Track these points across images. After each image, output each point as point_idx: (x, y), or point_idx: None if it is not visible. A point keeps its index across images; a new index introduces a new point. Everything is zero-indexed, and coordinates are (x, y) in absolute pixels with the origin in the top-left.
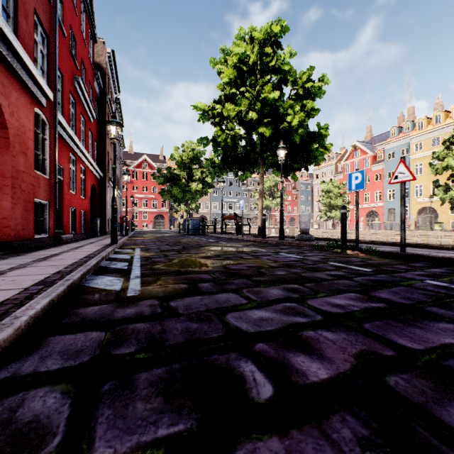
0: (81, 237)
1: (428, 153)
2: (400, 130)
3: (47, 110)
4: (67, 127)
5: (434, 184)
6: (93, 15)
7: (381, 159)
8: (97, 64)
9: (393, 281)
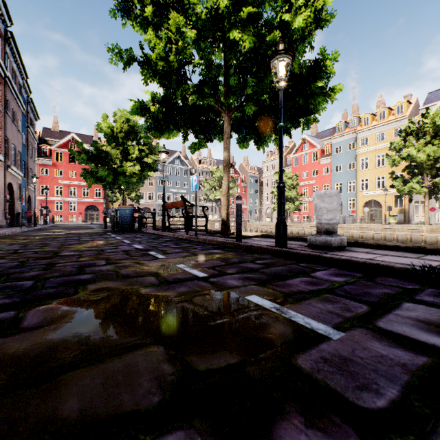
0: None
1: (374, 148)
2: (346, 125)
3: None
4: None
5: (390, 176)
6: None
7: (329, 153)
8: None
9: None
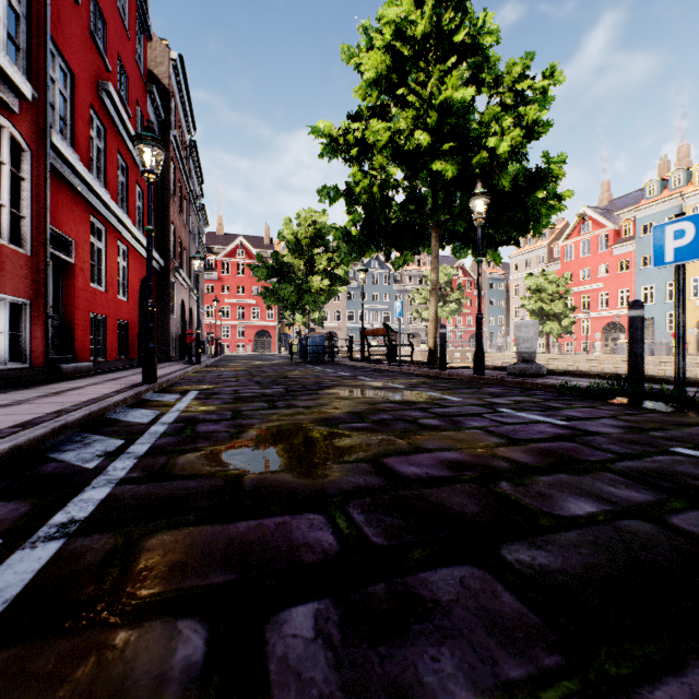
0: (115, 368)
1: None
2: (664, 185)
3: (24, 121)
4: (77, 164)
5: None
6: None
7: (630, 235)
8: (155, 78)
9: None
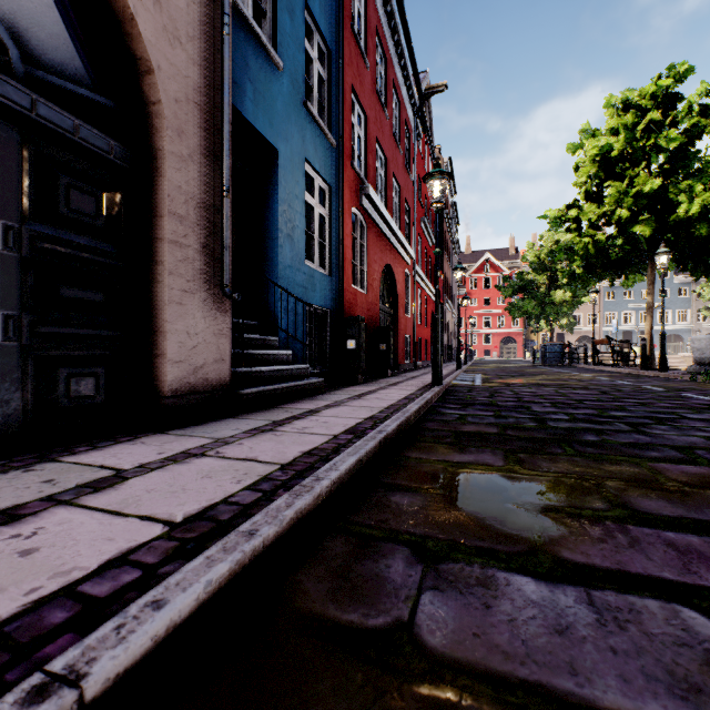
0: (425, 365)
1: None
2: None
3: (409, 266)
4: (418, 270)
5: None
6: (432, 138)
7: None
8: None
9: (649, 392)
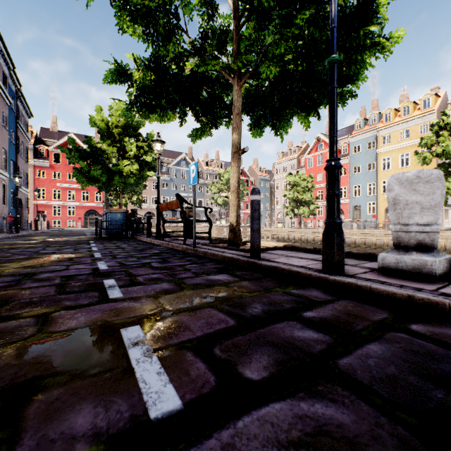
0: None
1: (397, 146)
2: (365, 122)
3: None
4: None
5: None
6: None
7: (347, 152)
8: None
9: None
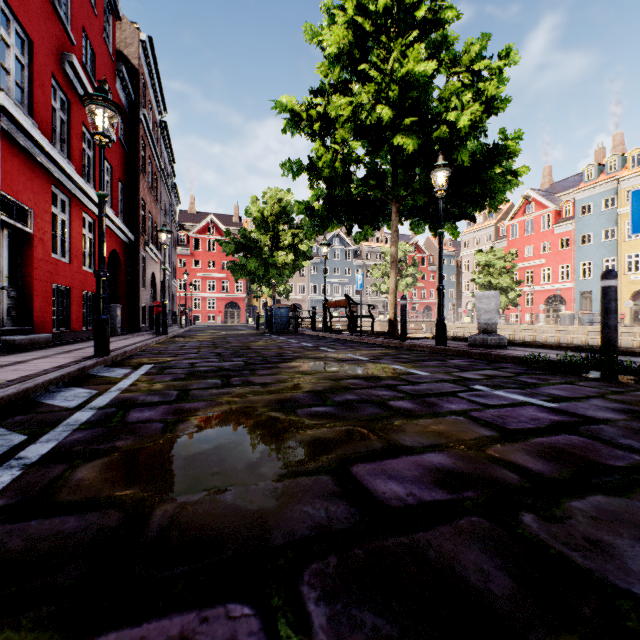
0: (79, 339)
1: None
2: (600, 169)
3: None
4: (34, 132)
5: None
6: None
7: (570, 215)
8: (124, 58)
9: None
